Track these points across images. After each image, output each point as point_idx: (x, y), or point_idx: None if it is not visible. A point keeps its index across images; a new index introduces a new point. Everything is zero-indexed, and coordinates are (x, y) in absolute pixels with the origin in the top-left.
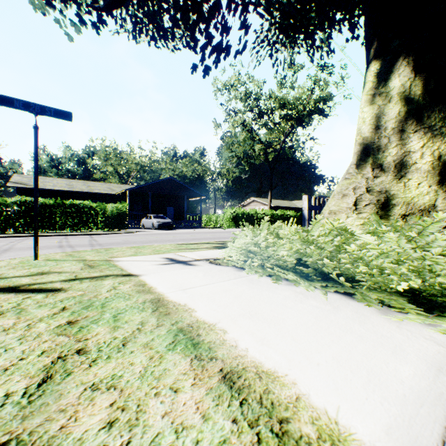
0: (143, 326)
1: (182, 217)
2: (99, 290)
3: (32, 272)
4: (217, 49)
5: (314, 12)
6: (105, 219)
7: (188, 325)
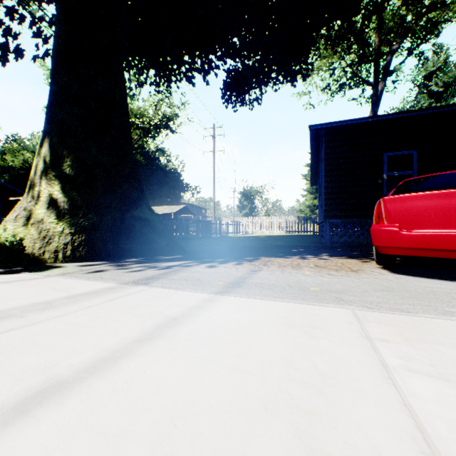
0: None
1: None
2: None
3: None
4: (2, 49)
5: None
6: None
7: None
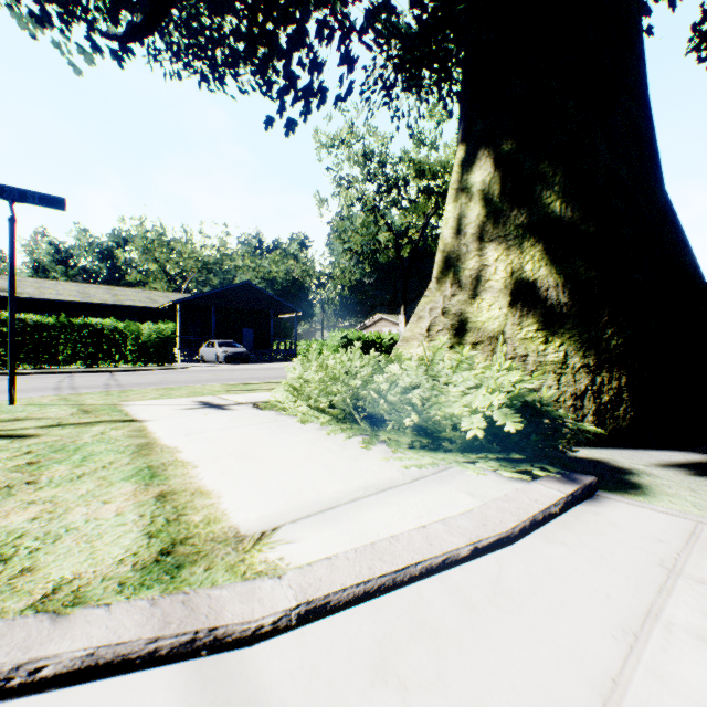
0: (111, 464)
1: (266, 345)
2: (82, 435)
3: (2, 419)
4: (305, 94)
5: (450, 42)
6: (139, 347)
7: (162, 463)
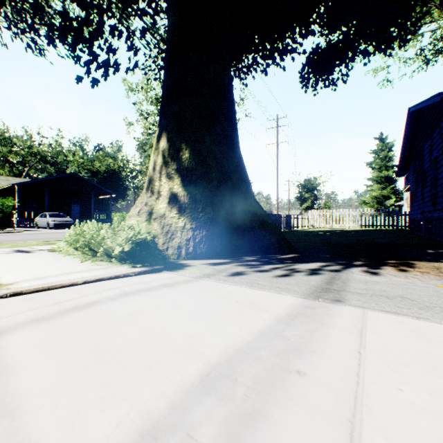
0: None
1: (90, 216)
2: None
3: None
4: (105, 65)
5: None
6: None
7: None
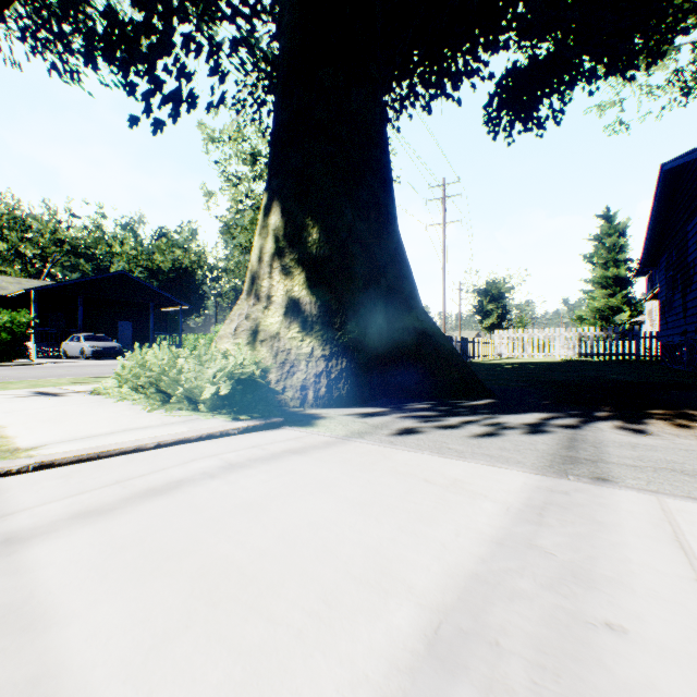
0: None
1: (148, 339)
2: None
3: None
4: (174, 99)
5: None
6: None
7: None
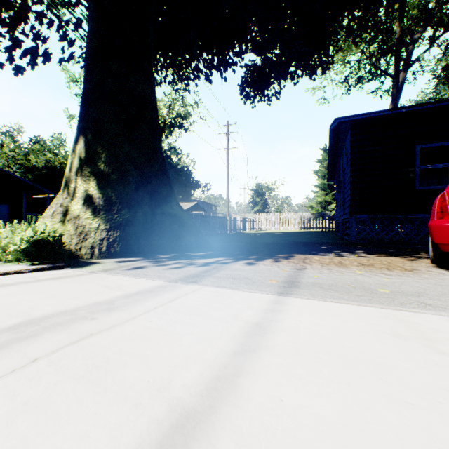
0: None
1: (22, 218)
2: None
3: None
4: (32, 53)
5: None
6: None
7: None
